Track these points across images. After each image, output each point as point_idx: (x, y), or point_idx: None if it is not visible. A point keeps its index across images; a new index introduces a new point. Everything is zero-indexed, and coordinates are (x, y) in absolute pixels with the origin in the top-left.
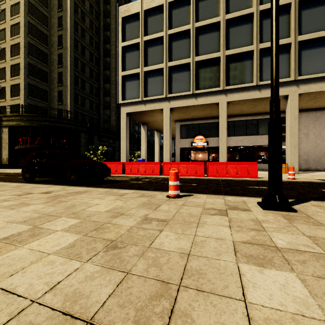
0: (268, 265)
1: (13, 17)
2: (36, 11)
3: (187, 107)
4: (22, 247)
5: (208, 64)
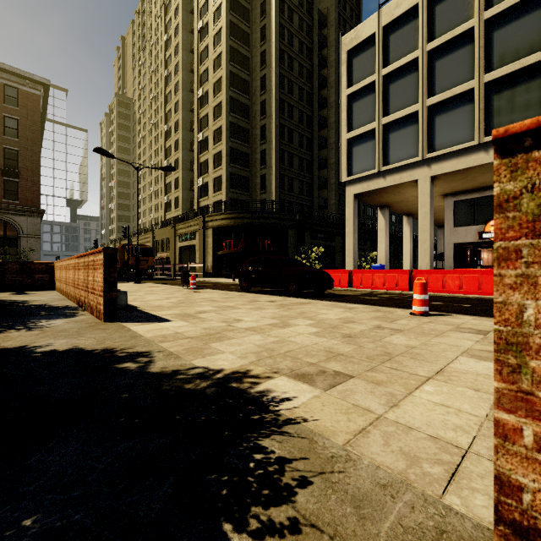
0: (490, 361)
1: (215, 97)
2: (238, 81)
3: (467, 170)
4: (283, 329)
5: (517, 79)
